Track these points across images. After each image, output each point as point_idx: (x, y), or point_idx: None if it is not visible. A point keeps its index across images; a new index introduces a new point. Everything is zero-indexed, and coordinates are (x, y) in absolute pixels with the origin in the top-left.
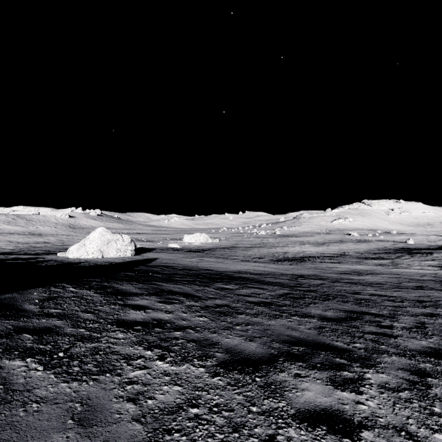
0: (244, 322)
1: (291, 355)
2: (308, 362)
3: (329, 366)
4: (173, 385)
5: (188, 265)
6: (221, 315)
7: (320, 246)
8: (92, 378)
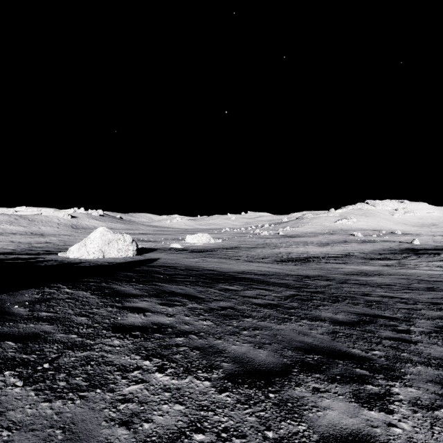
0: (251, 326)
1: (306, 365)
2: (326, 373)
3: (350, 378)
4: (173, 404)
5: (190, 265)
6: (226, 318)
7: (324, 246)
8: (79, 396)
